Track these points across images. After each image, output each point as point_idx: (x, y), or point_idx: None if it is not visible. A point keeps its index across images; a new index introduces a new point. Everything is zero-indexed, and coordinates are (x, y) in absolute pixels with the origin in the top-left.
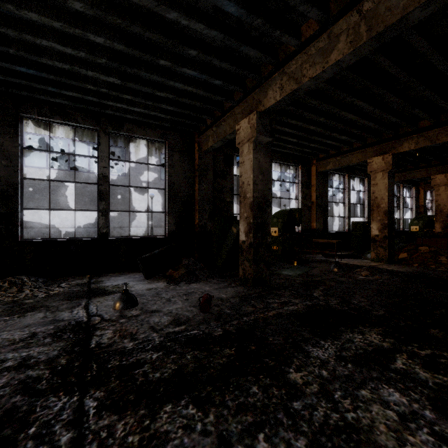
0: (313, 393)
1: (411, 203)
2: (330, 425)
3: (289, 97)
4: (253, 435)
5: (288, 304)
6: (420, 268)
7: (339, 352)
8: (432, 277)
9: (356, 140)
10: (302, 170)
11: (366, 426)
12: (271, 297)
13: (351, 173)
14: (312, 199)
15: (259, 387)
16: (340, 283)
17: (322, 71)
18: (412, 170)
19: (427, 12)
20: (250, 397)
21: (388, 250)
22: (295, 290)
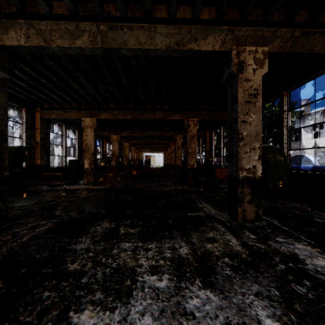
0: (90, 268)
1: (100, 149)
2: (108, 275)
3: (35, 49)
4: (65, 318)
5: (37, 226)
6: (110, 185)
7: (93, 239)
8: (117, 189)
9: (75, 103)
10: (27, 113)
11: (123, 264)
12: (16, 226)
13: (67, 124)
14: (37, 139)
15: (49, 290)
16: (72, 202)
17: (69, 46)
18: (102, 130)
19: (128, 53)
20: (46, 301)
21: (94, 177)
22: (38, 215)
